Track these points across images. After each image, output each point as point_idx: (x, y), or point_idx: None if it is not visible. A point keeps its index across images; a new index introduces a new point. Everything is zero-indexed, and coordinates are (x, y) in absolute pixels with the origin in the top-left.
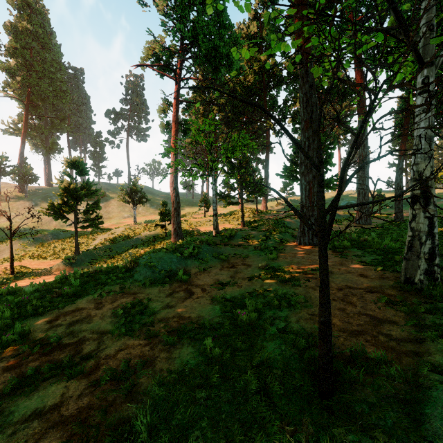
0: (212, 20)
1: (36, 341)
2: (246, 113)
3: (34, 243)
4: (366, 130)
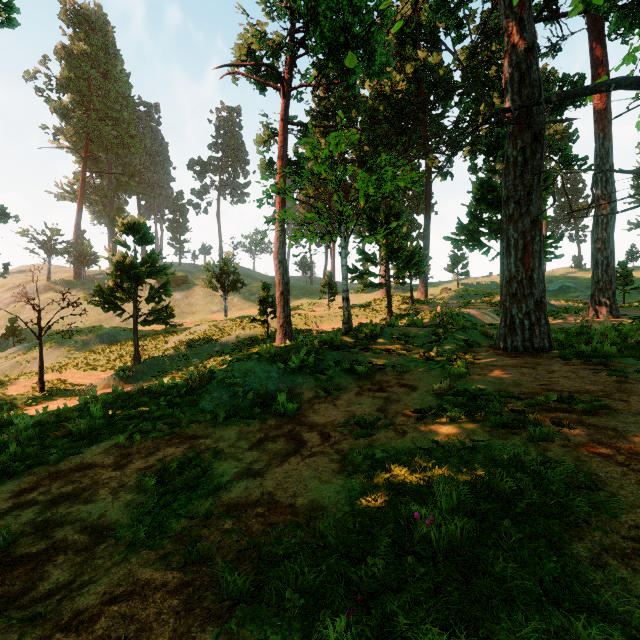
0: None
1: None
2: (392, 148)
3: (84, 348)
4: (611, 153)
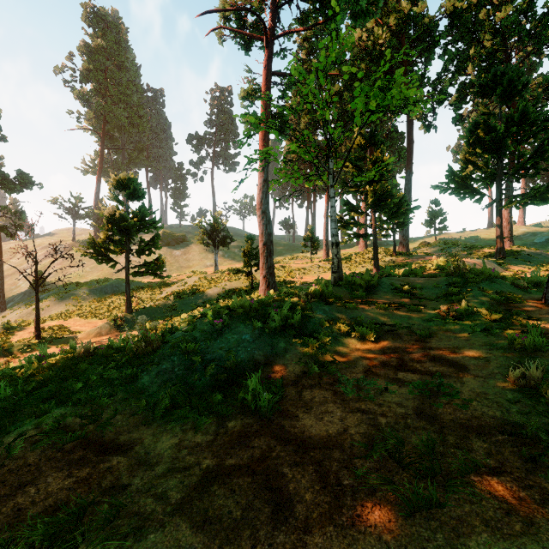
0: None
1: None
2: None
3: (90, 297)
4: None
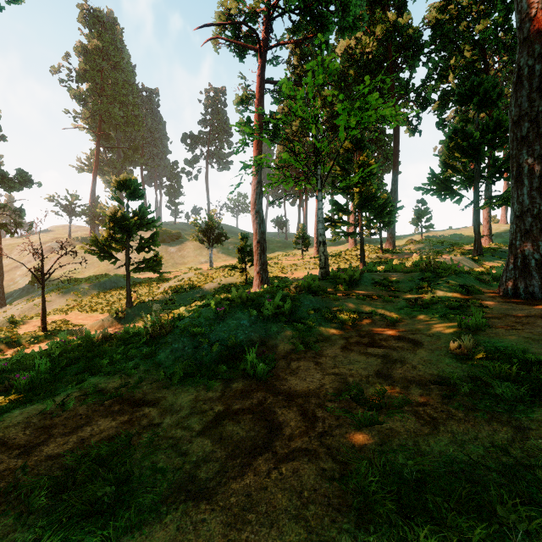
0: None
1: None
2: None
3: (89, 292)
4: None
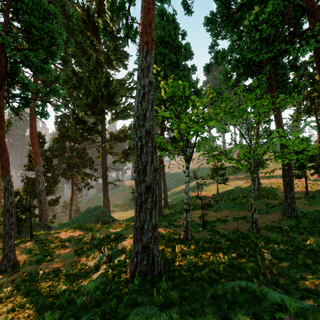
0: None
1: None
2: None
3: (208, 184)
4: None
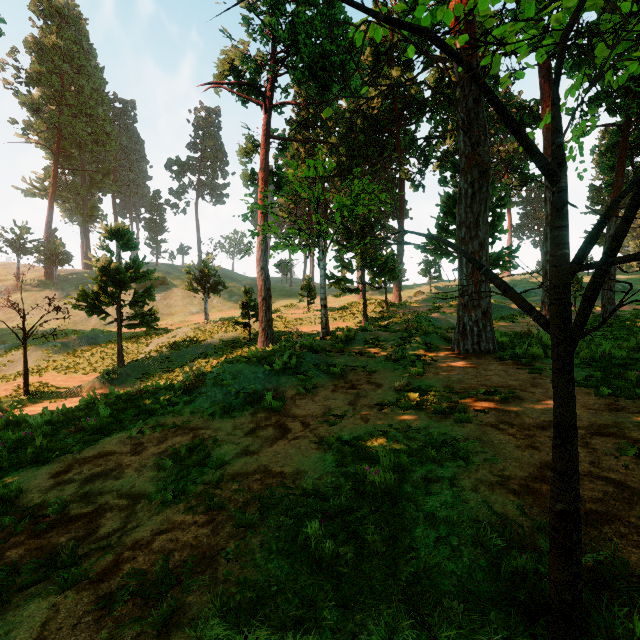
0: (318, 13)
1: (27, 509)
2: (369, 158)
3: (62, 350)
4: None
